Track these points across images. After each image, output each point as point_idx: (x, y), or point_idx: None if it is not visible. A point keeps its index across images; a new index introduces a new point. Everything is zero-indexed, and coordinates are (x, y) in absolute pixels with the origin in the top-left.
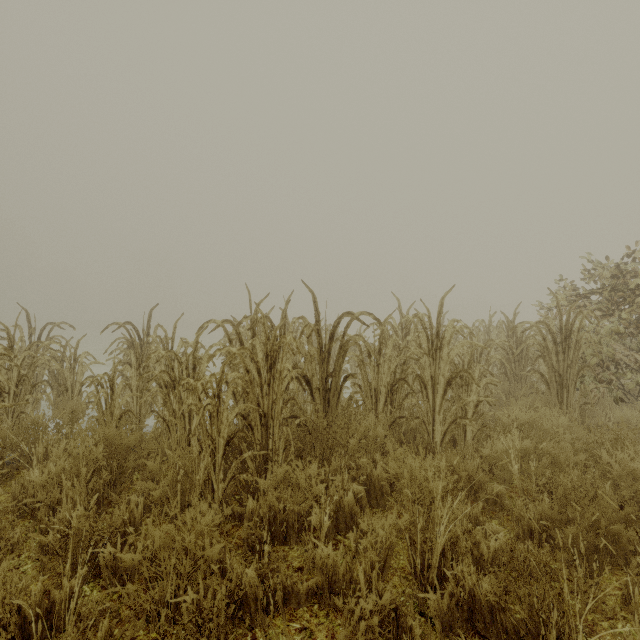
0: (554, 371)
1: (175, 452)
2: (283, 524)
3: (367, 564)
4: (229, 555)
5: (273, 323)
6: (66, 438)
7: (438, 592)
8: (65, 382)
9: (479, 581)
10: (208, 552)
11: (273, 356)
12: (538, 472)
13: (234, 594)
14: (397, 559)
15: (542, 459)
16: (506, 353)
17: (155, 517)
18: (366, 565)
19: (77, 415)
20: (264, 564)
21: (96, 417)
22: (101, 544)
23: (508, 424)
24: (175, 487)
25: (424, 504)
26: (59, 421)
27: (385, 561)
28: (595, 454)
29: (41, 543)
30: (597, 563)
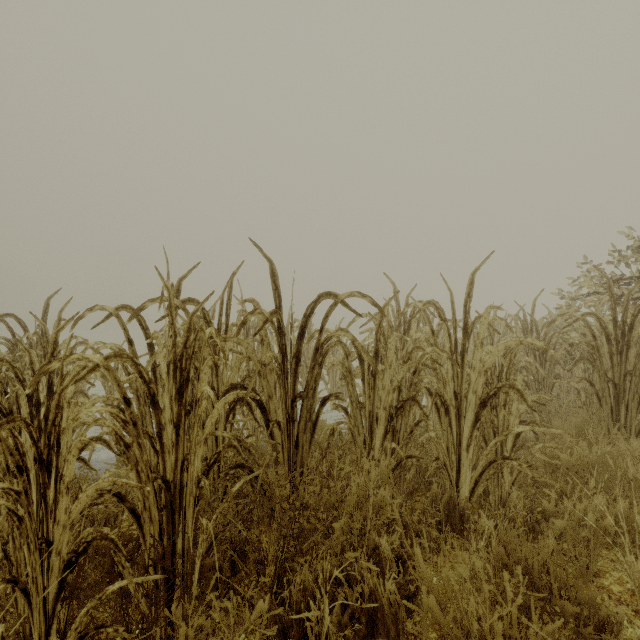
0: (608, 380)
1: None
2: None
3: None
4: None
5: (206, 311)
6: None
7: None
8: None
9: None
10: None
11: (186, 369)
12: None
13: None
14: None
15: None
16: (526, 354)
17: None
18: None
19: None
20: None
21: None
22: None
23: (570, 465)
24: None
25: None
26: None
27: None
28: None
29: None
30: None
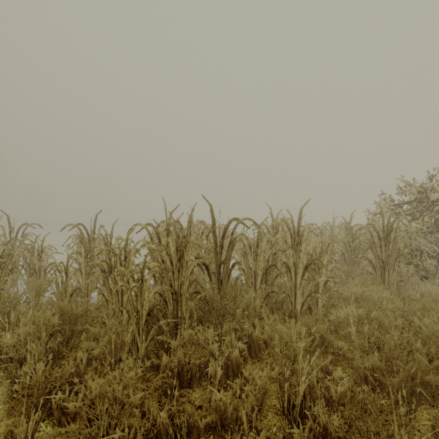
0: (379, 258)
1: (110, 320)
2: (188, 373)
3: (249, 407)
4: (147, 400)
5: (182, 226)
6: (34, 307)
7: (300, 427)
8: (34, 266)
9: (330, 419)
10: (132, 399)
11: (181, 250)
12: (369, 332)
13: (150, 432)
14: (270, 398)
15: (372, 323)
16: (345, 245)
17: (96, 367)
18: (248, 408)
19: (42, 291)
20: (174, 404)
21: (53, 294)
22: (53, 392)
23: (347, 297)
24: (110, 346)
25: (289, 357)
26: (29, 295)
27: (262, 403)
28: (409, 319)
29: (10, 390)
30: (415, 404)
